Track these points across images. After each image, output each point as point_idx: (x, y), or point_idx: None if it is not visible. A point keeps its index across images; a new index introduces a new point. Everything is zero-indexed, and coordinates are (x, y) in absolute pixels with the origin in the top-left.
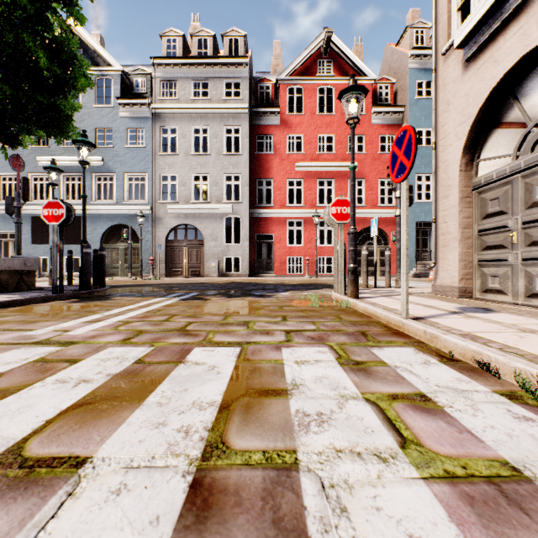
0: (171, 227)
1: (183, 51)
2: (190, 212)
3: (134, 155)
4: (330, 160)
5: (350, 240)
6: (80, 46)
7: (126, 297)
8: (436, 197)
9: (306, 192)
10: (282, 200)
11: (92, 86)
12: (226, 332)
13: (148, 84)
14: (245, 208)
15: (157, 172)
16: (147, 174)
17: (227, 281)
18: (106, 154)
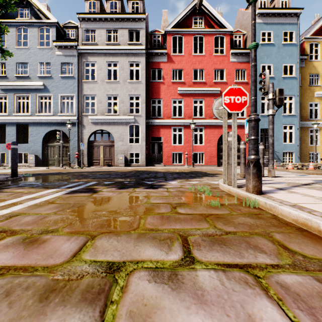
0: (91, 132)
1: (100, 11)
2: (105, 121)
3: (65, 81)
4: (201, 86)
5: (252, 128)
6: (28, 6)
7: (21, 188)
8: None
9: (185, 108)
10: (168, 113)
11: (12, 8)
12: None
13: (76, 33)
14: (142, 118)
15: (82, 94)
16: (75, 95)
17: (129, 169)
18: (46, 81)
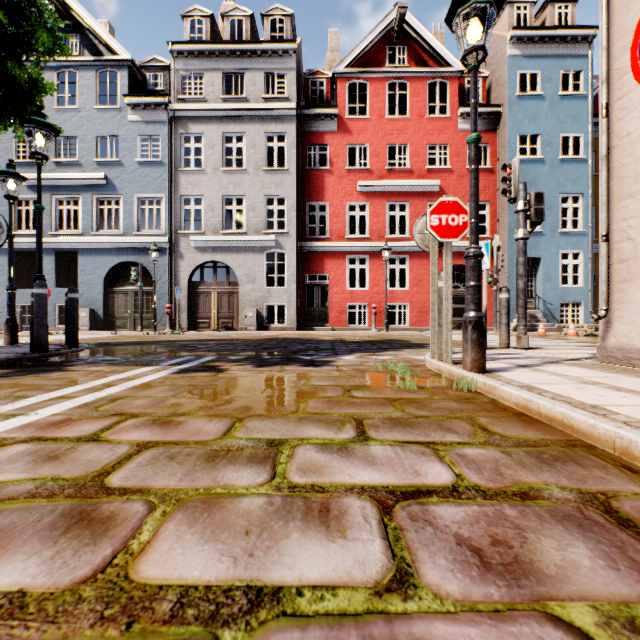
0: (195, 265)
1: (212, 36)
2: (220, 245)
3: (146, 171)
4: (404, 177)
5: (471, 269)
6: (77, 30)
7: (95, 364)
8: (607, 198)
9: (372, 219)
10: (340, 230)
11: (65, 52)
12: (204, 504)
13: (165, 79)
14: (291, 239)
15: (177, 194)
16: (164, 196)
17: (267, 336)
18: (110, 170)
